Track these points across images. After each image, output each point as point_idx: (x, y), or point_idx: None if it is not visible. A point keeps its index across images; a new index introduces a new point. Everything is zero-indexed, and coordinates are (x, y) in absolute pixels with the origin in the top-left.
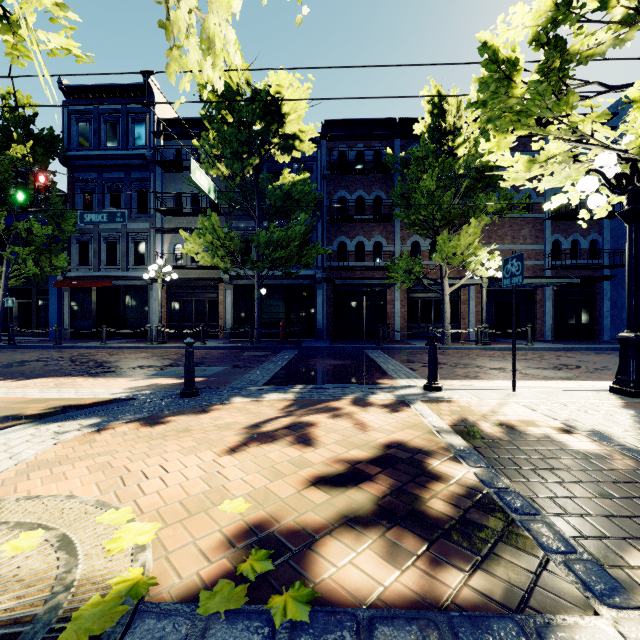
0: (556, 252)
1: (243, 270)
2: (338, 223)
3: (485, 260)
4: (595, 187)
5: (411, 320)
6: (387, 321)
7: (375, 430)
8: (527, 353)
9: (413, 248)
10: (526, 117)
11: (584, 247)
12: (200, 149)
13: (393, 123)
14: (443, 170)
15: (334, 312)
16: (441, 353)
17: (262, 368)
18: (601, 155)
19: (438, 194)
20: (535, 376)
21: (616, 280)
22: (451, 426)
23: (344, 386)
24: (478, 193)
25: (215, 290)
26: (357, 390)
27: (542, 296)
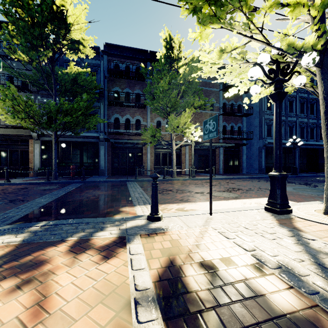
0: (224, 131)
1: (44, 130)
2: (114, 106)
3: (193, 132)
4: (259, 74)
5: (156, 164)
6: (143, 164)
7: (52, 315)
8: (213, 181)
9: (157, 124)
10: (220, 7)
11: (236, 129)
12: (2, 37)
13: (146, 53)
14: (172, 79)
15: (112, 159)
16: (170, 183)
17: (34, 201)
18: (262, 54)
19: (169, 92)
20: (219, 197)
21: (247, 145)
22: (157, 280)
23: (81, 221)
24: (190, 95)
25: (26, 143)
26: (90, 226)
27: (218, 152)
